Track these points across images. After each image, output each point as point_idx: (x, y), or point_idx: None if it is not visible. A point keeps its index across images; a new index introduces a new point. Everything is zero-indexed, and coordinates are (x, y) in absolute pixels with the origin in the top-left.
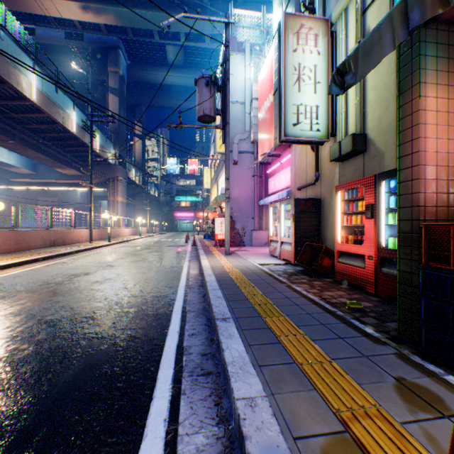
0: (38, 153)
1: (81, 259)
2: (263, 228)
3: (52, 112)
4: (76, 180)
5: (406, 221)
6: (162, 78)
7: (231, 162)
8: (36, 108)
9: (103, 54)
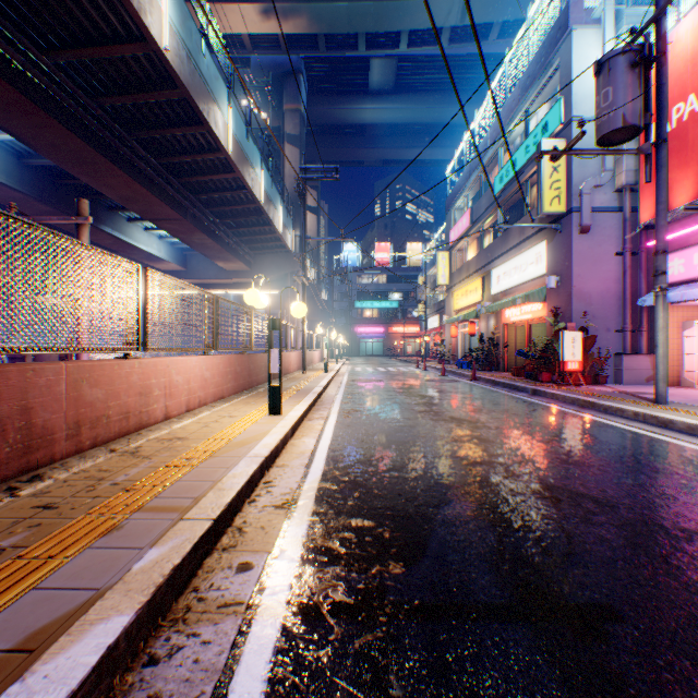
0: (207, 238)
1: (363, 403)
2: (642, 351)
3: (243, 170)
4: (239, 278)
5: None
6: (357, 114)
7: (575, 228)
8: (222, 166)
9: (276, 85)
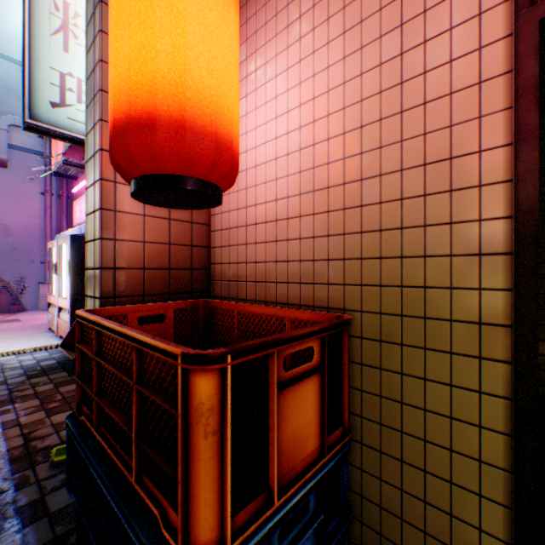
0: None
1: None
2: None
3: None
4: None
5: (92, 298)
6: None
7: None
8: None
9: None
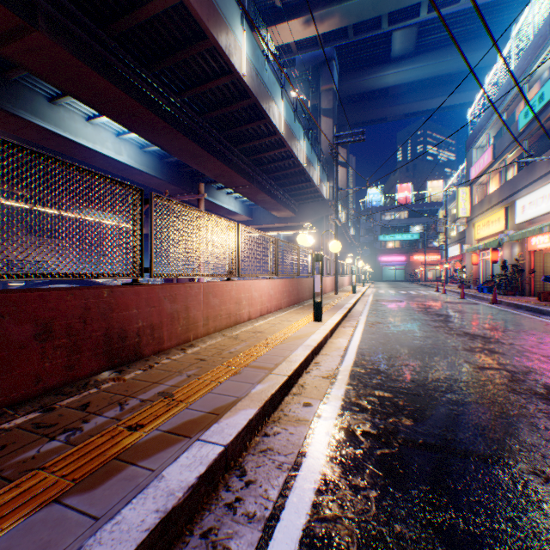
0: (266, 196)
1: (385, 318)
2: None
3: (291, 145)
4: (287, 223)
5: None
6: (380, 80)
7: None
8: (277, 144)
9: (314, 73)
